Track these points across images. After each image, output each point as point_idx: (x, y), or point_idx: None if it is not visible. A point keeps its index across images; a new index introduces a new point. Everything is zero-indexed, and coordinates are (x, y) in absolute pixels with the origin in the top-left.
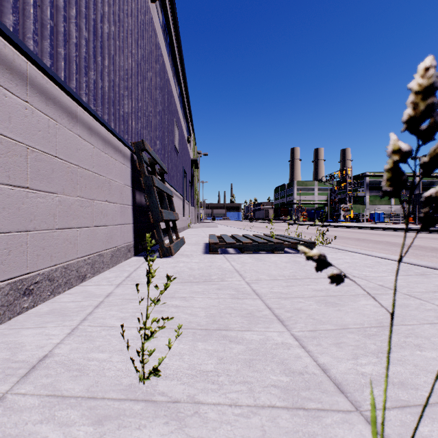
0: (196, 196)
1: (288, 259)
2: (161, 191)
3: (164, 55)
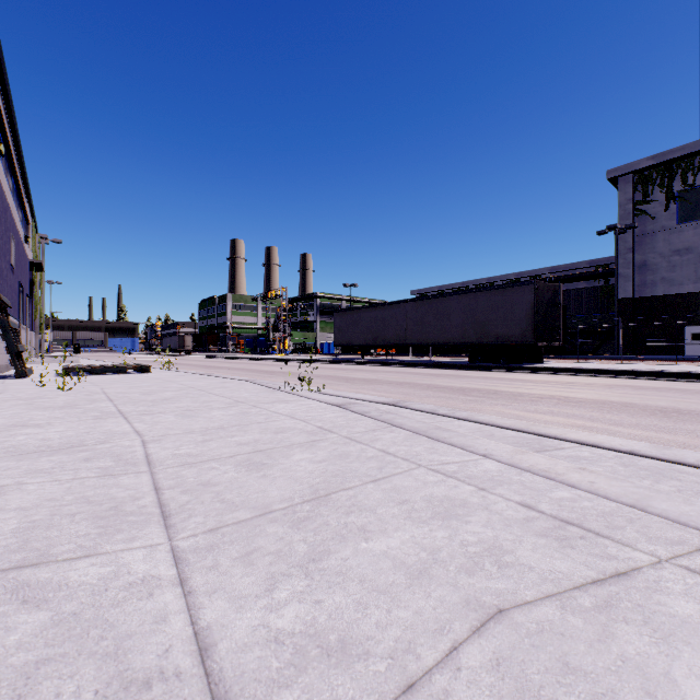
0: (38, 313)
1: (125, 375)
2: (10, 327)
3: (3, 180)
